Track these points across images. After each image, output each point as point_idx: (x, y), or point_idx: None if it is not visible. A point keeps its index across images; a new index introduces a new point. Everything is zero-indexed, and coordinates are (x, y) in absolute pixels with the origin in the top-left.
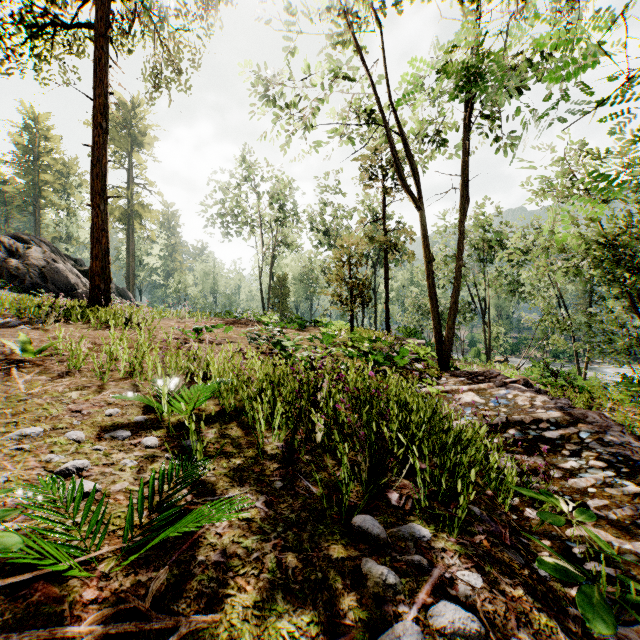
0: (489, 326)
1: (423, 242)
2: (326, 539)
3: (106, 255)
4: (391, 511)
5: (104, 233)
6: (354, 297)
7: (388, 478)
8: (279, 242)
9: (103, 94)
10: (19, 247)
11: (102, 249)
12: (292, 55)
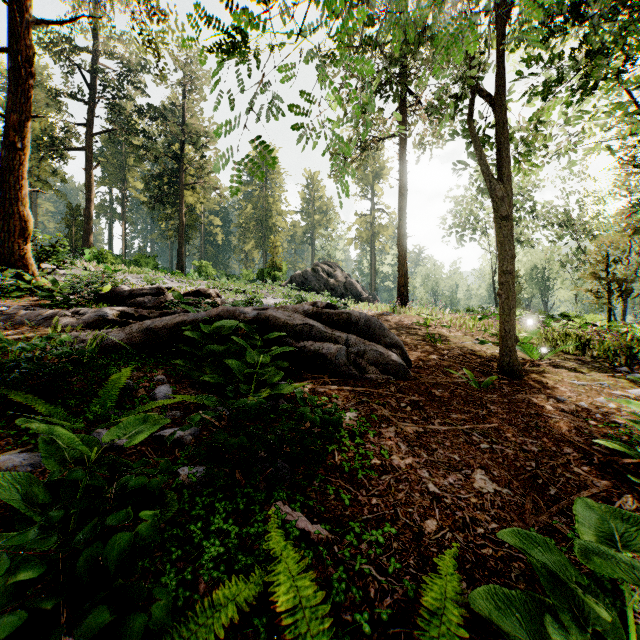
0: None
1: None
2: (604, 370)
3: (406, 274)
4: (634, 372)
5: (405, 260)
6: (611, 291)
7: (635, 369)
8: None
9: (404, 175)
10: (331, 271)
11: (404, 270)
12: None
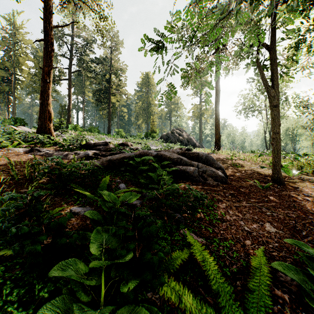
0: None
1: None
2: None
3: (219, 133)
4: None
5: (219, 127)
6: None
7: None
8: None
9: (218, 84)
10: (180, 133)
11: (218, 132)
12: None
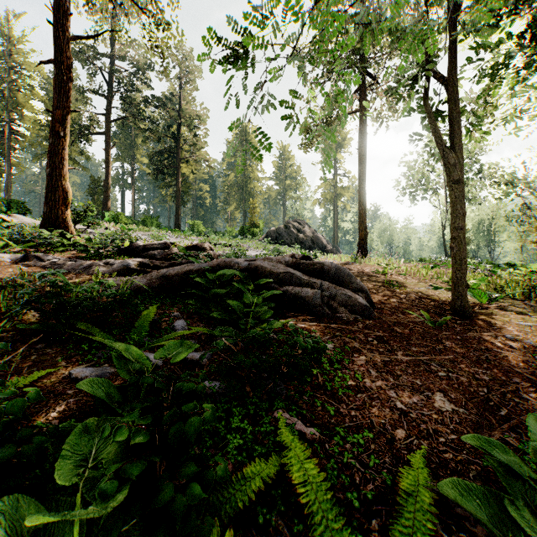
0: None
1: None
2: None
3: (366, 229)
4: None
5: (365, 217)
6: None
7: None
8: None
9: (364, 145)
10: (300, 227)
11: (364, 226)
12: None
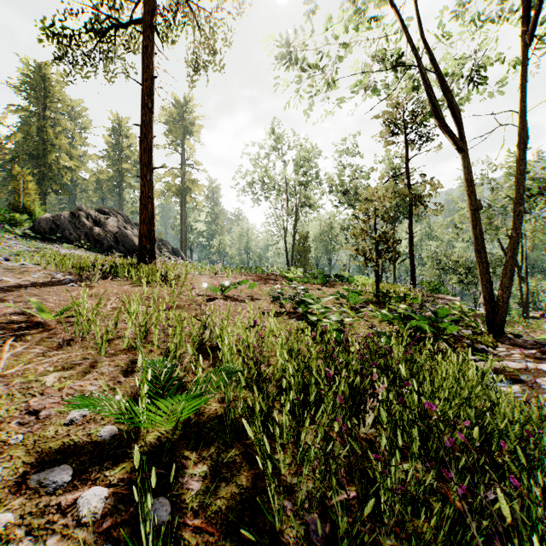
0: (525, 281)
1: (467, 187)
2: None
3: (151, 219)
4: None
5: (150, 200)
6: (380, 252)
7: None
8: (301, 204)
9: (149, 79)
10: (101, 218)
11: (148, 214)
12: (316, 6)
